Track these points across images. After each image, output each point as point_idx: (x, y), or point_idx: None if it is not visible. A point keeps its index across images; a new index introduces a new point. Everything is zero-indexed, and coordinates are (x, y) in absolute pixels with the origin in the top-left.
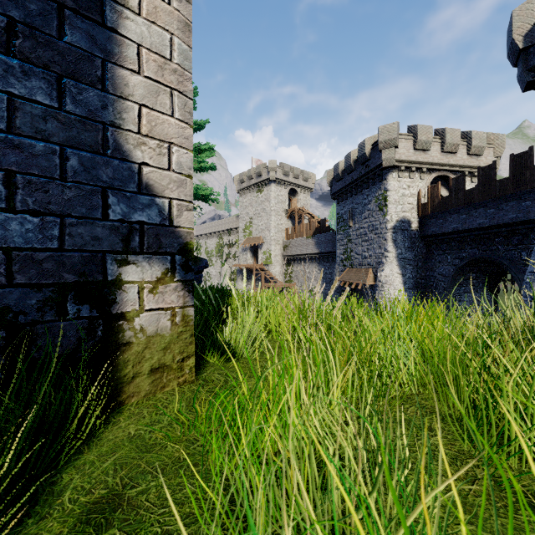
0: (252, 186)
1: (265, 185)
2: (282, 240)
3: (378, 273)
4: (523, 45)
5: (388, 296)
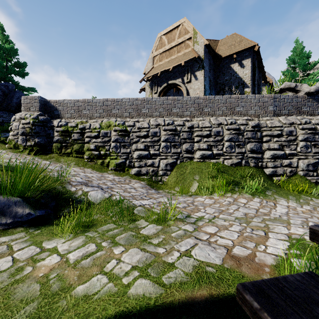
0: None
1: None
2: None
3: None
4: None
5: None
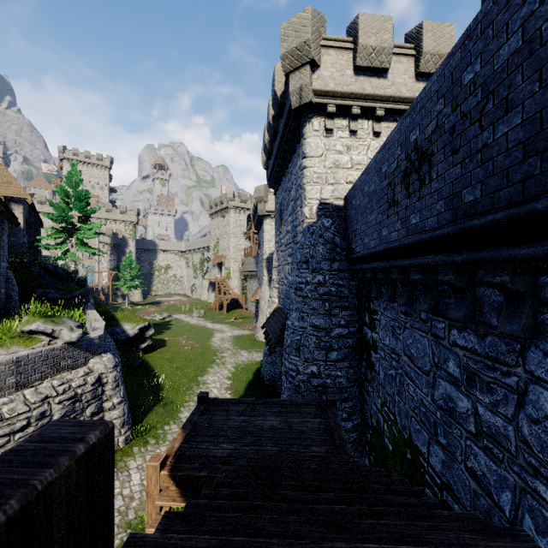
0: (218, 212)
1: (226, 211)
2: (241, 258)
3: (260, 291)
4: (264, 167)
5: (262, 308)
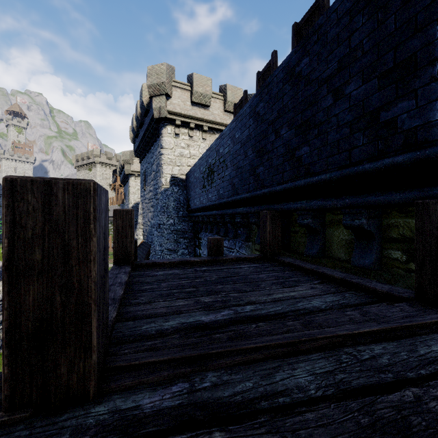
0: (85, 165)
1: (93, 165)
2: None
3: None
4: (132, 142)
5: None
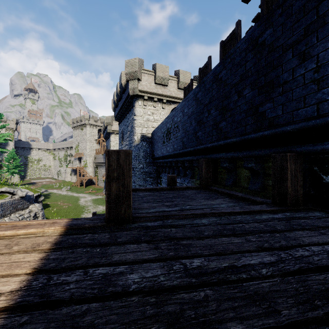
0: (79, 126)
1: (84, 126)
2: (94, 155)
3: None
4: (113, 110)
5: None
